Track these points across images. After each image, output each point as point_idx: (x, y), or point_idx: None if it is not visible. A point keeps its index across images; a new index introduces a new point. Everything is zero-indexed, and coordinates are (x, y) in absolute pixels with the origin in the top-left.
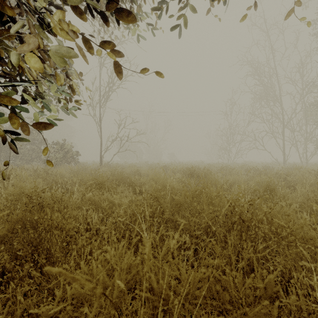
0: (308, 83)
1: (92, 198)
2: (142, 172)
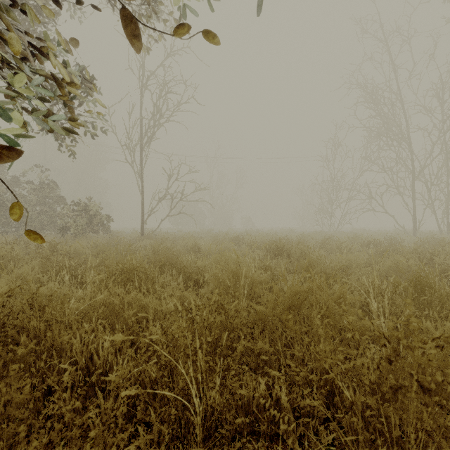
0: None
1: (108, 301)
2: (202, 247)
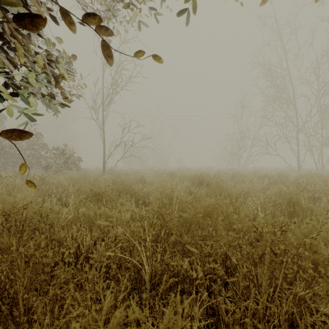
0: (325, 84)
1: (86, 213)
2: (147, 180)
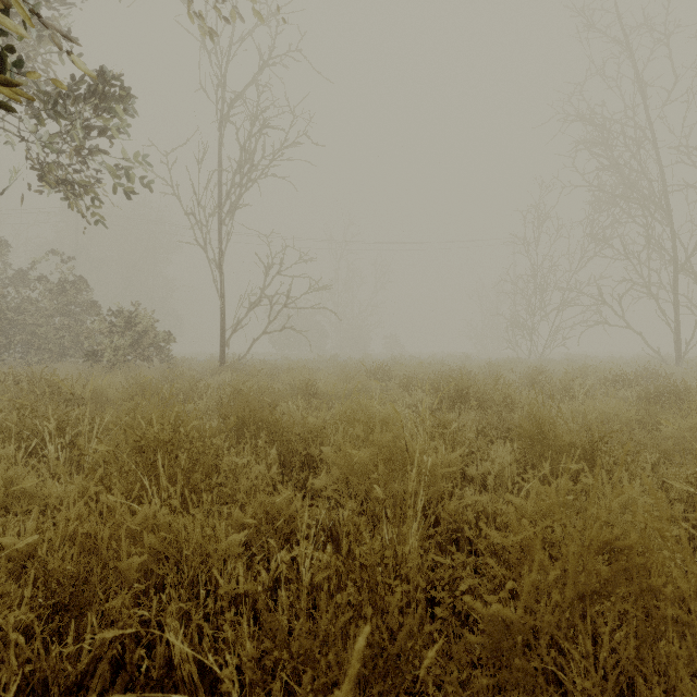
0: None
1: (81, 530)
2: (320, 387)
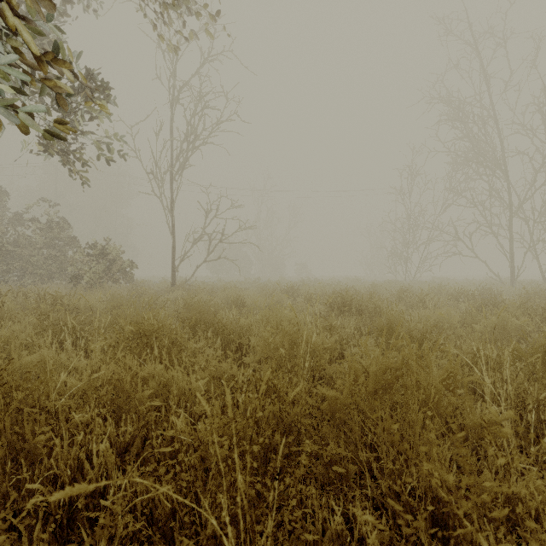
0: None
1: (115, 377)
2: (247, 301)
